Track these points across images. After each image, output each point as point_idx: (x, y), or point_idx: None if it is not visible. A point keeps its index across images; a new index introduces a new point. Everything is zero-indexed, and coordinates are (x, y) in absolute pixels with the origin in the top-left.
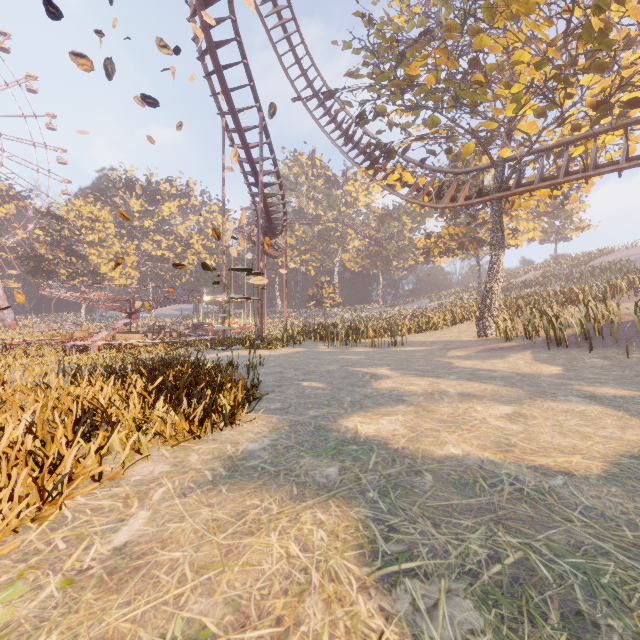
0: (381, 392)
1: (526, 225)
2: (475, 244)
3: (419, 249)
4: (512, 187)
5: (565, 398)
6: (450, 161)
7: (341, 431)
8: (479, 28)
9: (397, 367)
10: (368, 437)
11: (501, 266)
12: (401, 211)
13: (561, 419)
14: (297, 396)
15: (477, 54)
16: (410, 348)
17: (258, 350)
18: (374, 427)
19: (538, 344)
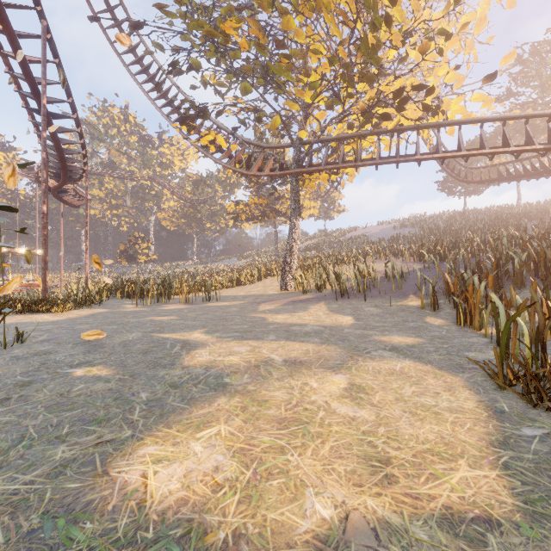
0: (194, 373)
1: (309, 203)
2: (274, 214)
3: (230, 213)
4: (306, 166)
5: (378, 353)
6: (257, 137)
7: (108, 508)
8: (287, 10)
9: (213, 328)
10: (165, 515)
11: (298, 231)
12: (214, 179)
13: (396, 387)
14: (50, 406)
15: (284, 36)
16: (224, 303)
17: (34, 315)
18: (180, 470)
19: (328, 296)
